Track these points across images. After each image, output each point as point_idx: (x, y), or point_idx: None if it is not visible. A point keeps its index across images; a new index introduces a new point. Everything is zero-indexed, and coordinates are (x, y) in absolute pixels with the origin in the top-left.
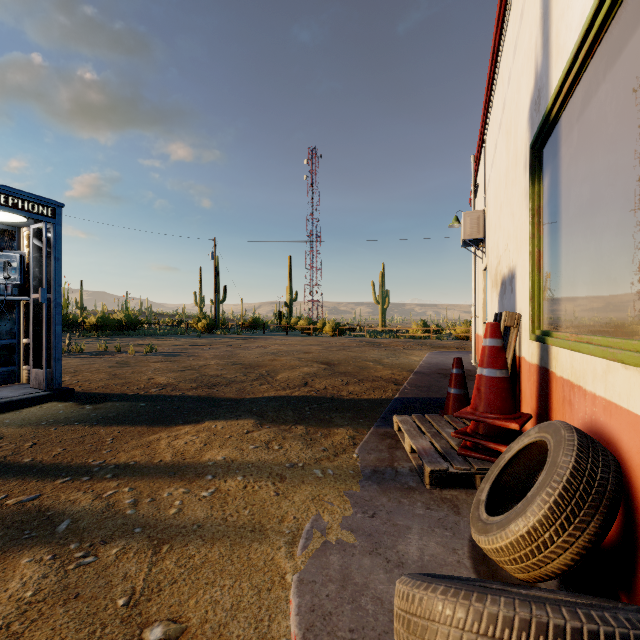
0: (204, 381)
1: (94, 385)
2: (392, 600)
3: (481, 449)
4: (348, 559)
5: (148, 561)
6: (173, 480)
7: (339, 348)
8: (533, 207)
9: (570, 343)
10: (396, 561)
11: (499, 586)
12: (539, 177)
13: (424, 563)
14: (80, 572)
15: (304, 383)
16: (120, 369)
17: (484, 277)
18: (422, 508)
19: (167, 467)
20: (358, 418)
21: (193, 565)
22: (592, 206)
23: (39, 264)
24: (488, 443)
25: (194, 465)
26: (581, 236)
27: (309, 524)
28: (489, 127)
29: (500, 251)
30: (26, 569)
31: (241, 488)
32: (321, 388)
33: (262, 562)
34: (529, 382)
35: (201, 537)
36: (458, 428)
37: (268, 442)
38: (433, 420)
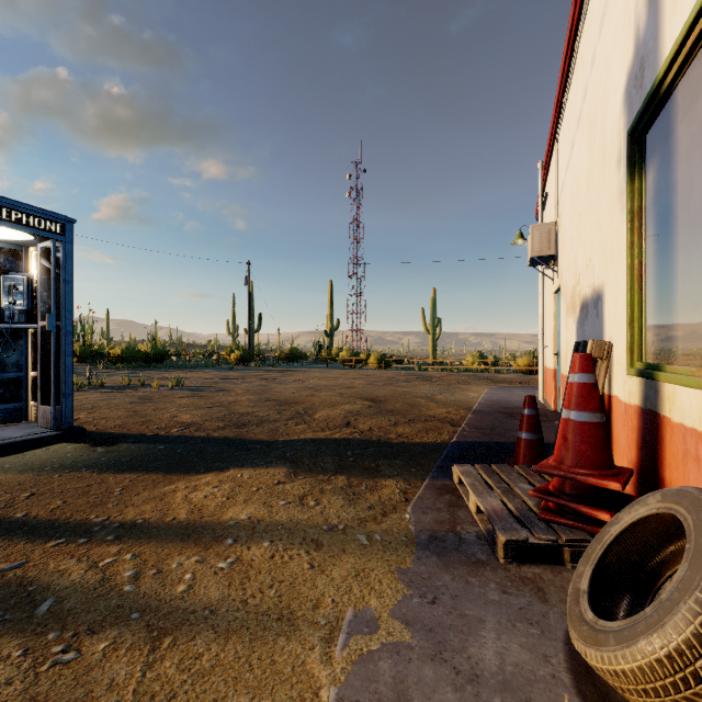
0: (233, 420)
1: (110, 424)
2: None
3: (569, 513)
4: (403, 667)
5: (143, 662)
6: (186, 545)
7: (385, 382)
8: (632, 208)
9: (700, 380)
10: (468, 672)
11: None
12: (640, 170)
13: (506, 677)
14: (54, 676)
15: (346, 423)
16: (141, 405)
17: (555, 301)
18: (497, 591)
19: (180, 527)
20: (410, 466)
21: (200, 670)
22: None
23: (47, 287)
24: (579, 506)
25: (212, 525)
26: None
27: (351, 612)
28: (563, 124)
29: (579, 268)
30: None
31: (267, 558)
32: (365, 429)
33: (289, 668)
34: (625, 427)
35: (213, 627)
36: (534, 483)
37: (302, 497)
38: (502, 472)
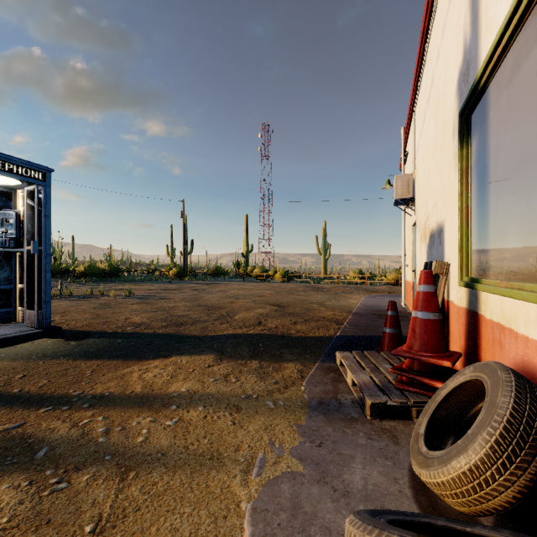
0: (173, 320)
1: (79, 324)
2: (339, 530)
3: (416, 384)
4: (298, 488)
5: (115, 488)
6: (142, 410)
7: (288, 292)
8: (462, 168)
9: (501, 289)
10: (342, 490)
11: (443, 522)
12: (467, 141)
13: (368, 492)
14: (53, 498)
15: (258, 322)
16: (102, 310)
17: (413, 231)
18: (364, 438)
19: (137, 398)
20: (305, 354)
21: (156, 492)
22: (522, 163)
23: (32, 220)
24: (423, 379)
25: (161, 396)
26: (510, 191)
27: (262, 453)
28: (418, 102)
29: (429, 208)
30: (4, 495)
31: (202, 418)
32: (273, 327)
33: (219, 490)
34: (457, 323)
35: (164, 465)
36: (394, 364)
37: (226, 375)
38: (371, 356)
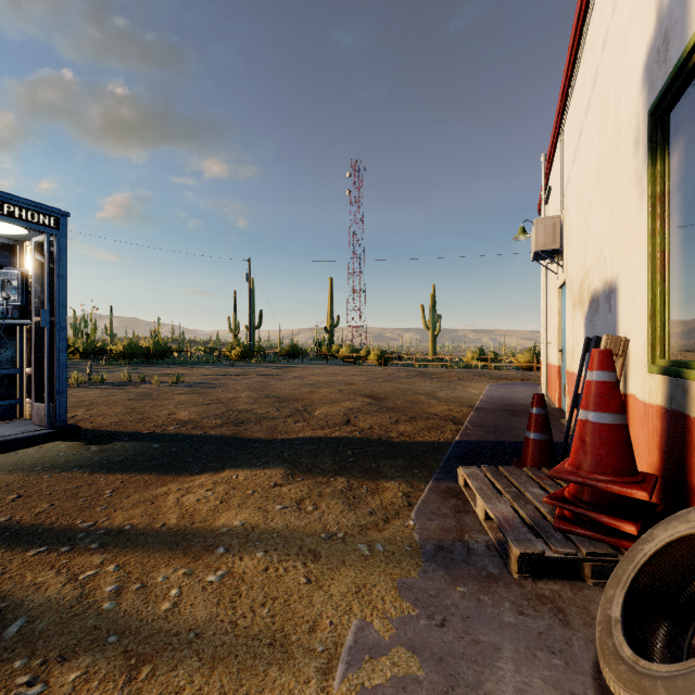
0: (231, 417)
1: (107, 421)
2: None
3: (588, 523)
4: None
5: None
6: (174, 555)
7: (386, 379)
8: (653, 193)
9: None
10: None
11: None
12: (663, 152)
13: None
14: None
15: (346, 421)
16: (140, 402)
17: (559, 296)
18: (512, 612)
19: (170, 534)
20: (412, 467)
21: None
22: None
23: (41, 282)
24: (600, 516)
25: (204, 533)
26: None
27: (352, 636)
28: (569, 114)
29: (588, 261)
30: None
31: (260, 571)
32: (366, 427)
33: None
34: (644, 429)
35: (197, 654)
36: (545, 487)
37: (300, 501)
38: (510, 474)
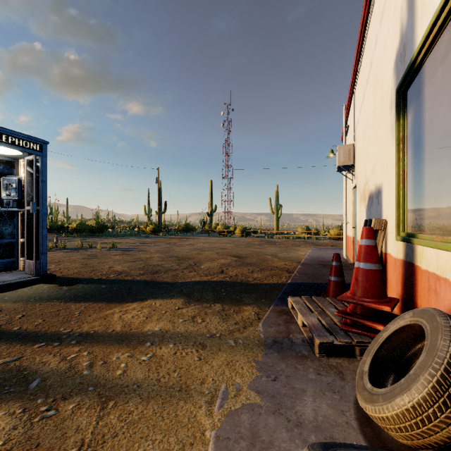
0: (149, 269)
1: (71, 272)
2: None
3: (359, 326)
4: (256, 418)
5: (96, 416)
6: (121, 346)
7: (246, 245)
8: (399, 137)
9: (437, 243)
10: (295, 421)
11: None
12: (404, 113)
13: (318, 423)
14: (42, 424)
15: (221, 271)
16: (90, 260)
17: (353, 193)
18: (314, 373)
19: (117, 336)
20: (261, 298)
21: (131, 420)
22: None
23: (31, 185)
24: (365, 321)
25: (137, 334)
26: (445, 156)
27: (224, 386)
28: (358, 82)
29: (368, 173)
30: (1, 421)
31: (172, 354)
32: (233, 275)
33: (186, 419)
34: (395, 273)
35: (139, 395)
36: (338, 307)
37: (193, 317)
38: (318, 301)
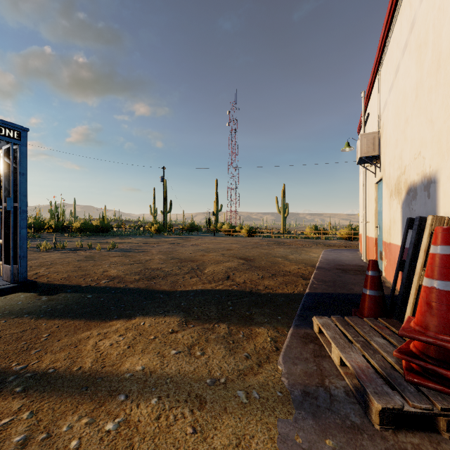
0: (146, 274)
1: (59, 276)
2: None
3: (436, 377)
4: None
5: None
6: (82, 400)
7: (253, 246)
8: None
9: None
10: None
11: None
12: None
13: None
14: None
15: (226, 276)
16: (85, 262)
17: (376, 189)
18: None
19: (83, 378)
20: (276, 314)
21: None
22: None
23: (8, 178)
24: None
25: (110, 377)
26: None
27: None
28: (386, 58)
29: (405, 161)
30: None
31: (153, 419)
32: (241, 282)
33: None
34: None
35: None
36: (386, 336)
37: (190, 346)
38: (355, 324)
